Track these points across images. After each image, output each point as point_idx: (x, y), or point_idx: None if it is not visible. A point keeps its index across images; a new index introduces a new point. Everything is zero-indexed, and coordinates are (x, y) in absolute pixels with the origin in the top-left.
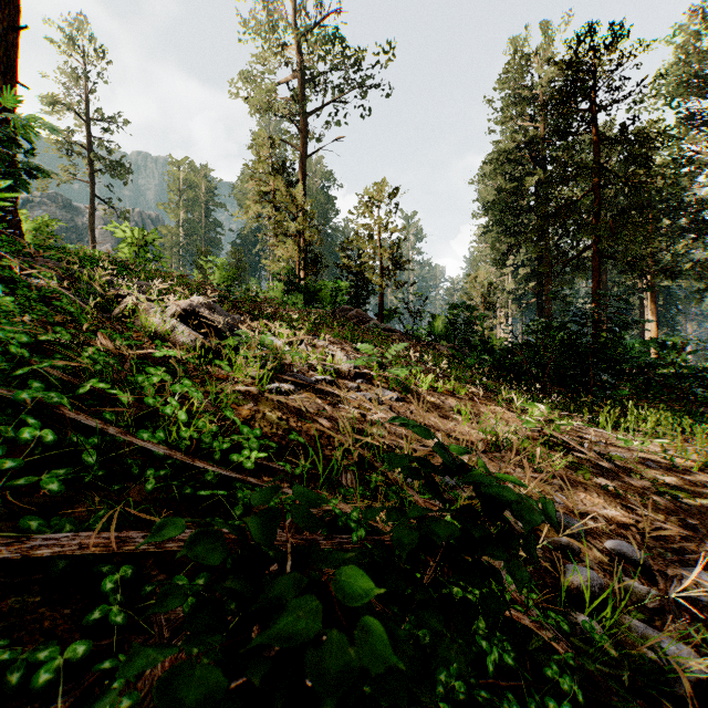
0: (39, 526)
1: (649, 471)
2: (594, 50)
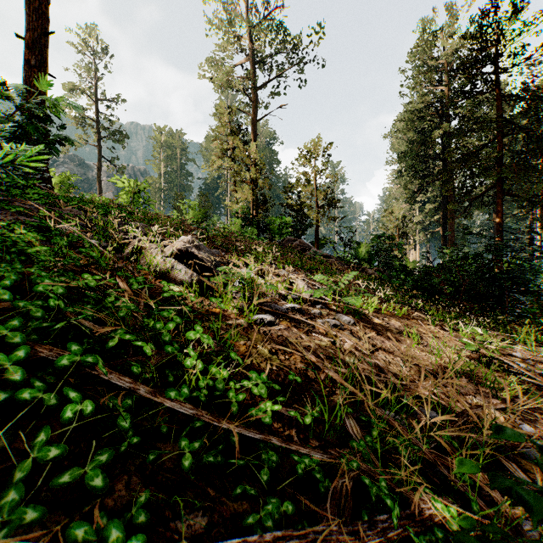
0: (84, 533)
1: None
2: (499, 23)
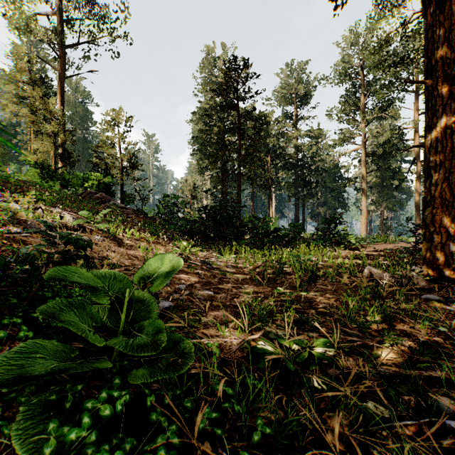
0: None
1: (226, 269)
2: (237, 70)
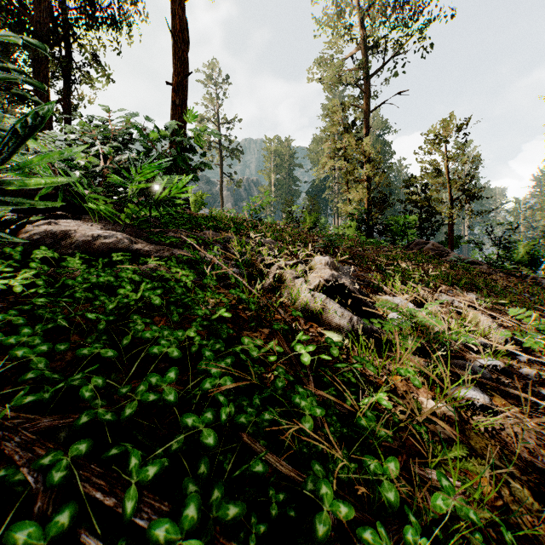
0: None
1: None
2: None
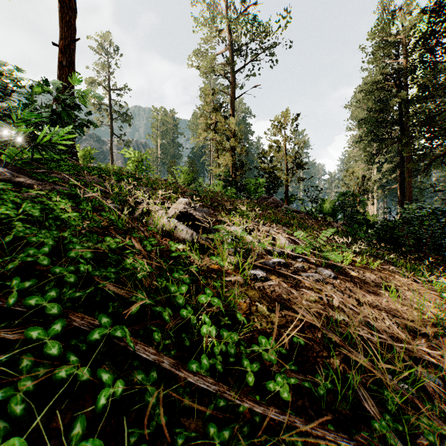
0: None
1: None
2: None
